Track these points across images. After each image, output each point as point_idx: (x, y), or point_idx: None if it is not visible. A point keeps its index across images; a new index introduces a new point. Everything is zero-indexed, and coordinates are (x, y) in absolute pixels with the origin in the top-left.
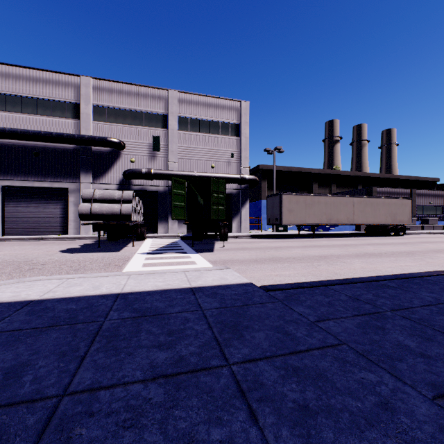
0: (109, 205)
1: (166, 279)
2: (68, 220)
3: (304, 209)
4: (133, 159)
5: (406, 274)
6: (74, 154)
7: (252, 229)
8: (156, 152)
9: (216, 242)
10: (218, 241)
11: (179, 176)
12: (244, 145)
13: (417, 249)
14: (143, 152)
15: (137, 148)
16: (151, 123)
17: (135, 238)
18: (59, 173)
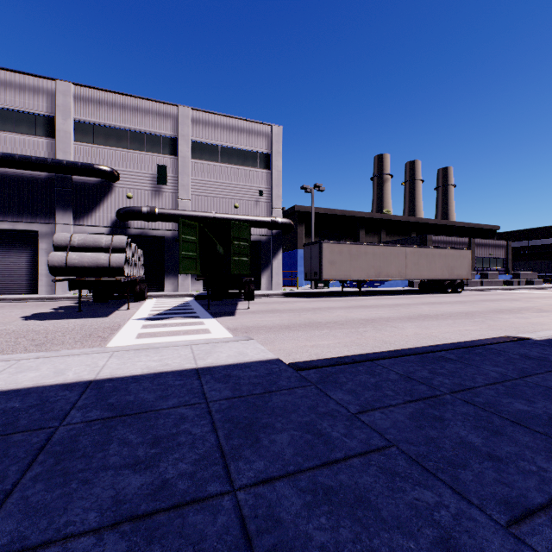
0: (93, 254)
1: (163, 357)
2: (38, 274)
3: (348, 261)
4: (130, 194)
5: (466, 342)
6: (47, 185)
7: (286, 286)
8: (162, 185)
9: (240, 302)
10: (242, 301)
11: (192, 218)
12: (276, 180)
13: (478, 309)
14: (145, 185)
15: (136, 179)
16: (155, 147)
17: (133, 298)
18: (25, 211)
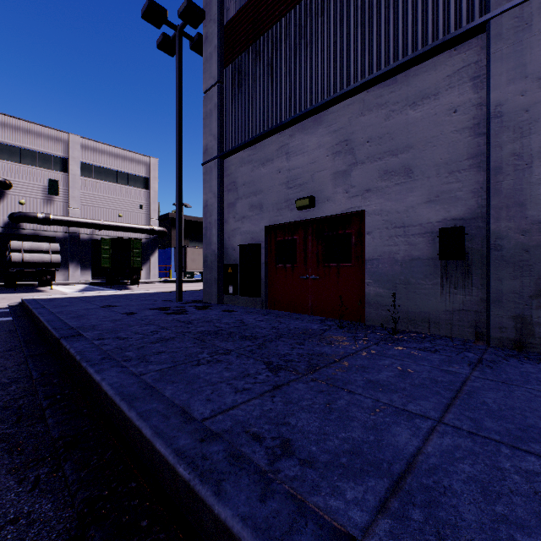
0: (40, 255)
1: (120, 293)
2: None
3: None
4: (23, 201)
5: None
6: None
7: (161, 277)
8: (53, 196)
9: (129, 286)
10: (130, 285)
11: (84, 224)
12: (153, 198)
13: None
14: (37, 194)
15: (29, 189)
16: (47, 164)
17: (33, 285)
18: None
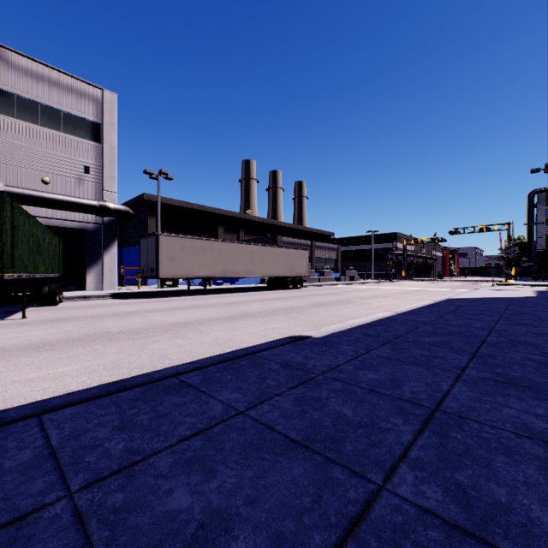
0: None
1: None
2: None
3: (192, 257)
4: None
5: (240, 350)
6: None
7: (133, 285)
8: None
9: (28, 309)
10: (37, 306)
11: None
12: (109, 157)
13: (302, 303)
14: None
15: None
16: None
17: None
18: None
